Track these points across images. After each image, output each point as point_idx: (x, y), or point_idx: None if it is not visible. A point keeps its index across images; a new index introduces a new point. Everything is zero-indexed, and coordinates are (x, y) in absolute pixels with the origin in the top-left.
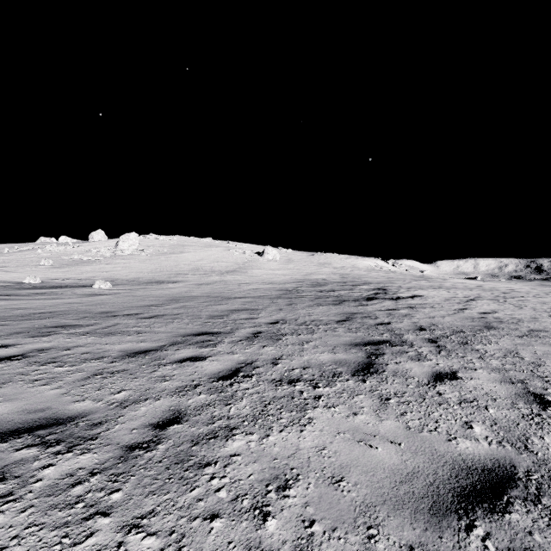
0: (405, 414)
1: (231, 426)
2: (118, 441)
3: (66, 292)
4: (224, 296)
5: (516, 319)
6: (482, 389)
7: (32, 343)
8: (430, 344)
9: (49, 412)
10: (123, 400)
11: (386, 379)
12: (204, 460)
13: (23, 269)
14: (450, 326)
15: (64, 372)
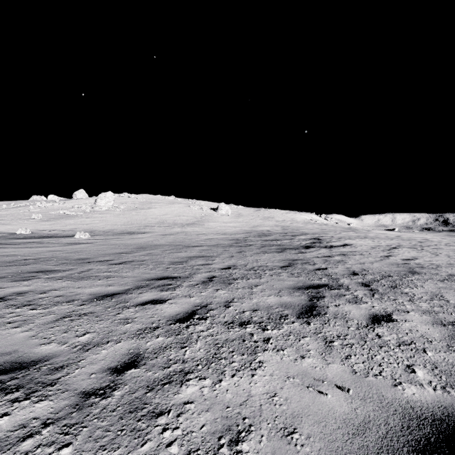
0: (350, 357)
1: (185, 370)
2: (76, 387)
3: (51, 241)
4: (184, 245)
5: (435, 265)
6: (417, 331)
7: (13, 287)
8: (363, 288)
9: (15, 356)
10: (86, 343)
11: (328, 321)
12: (157, 408)
13: (17, 222)
14: (379, 271)
15: (36, 314)
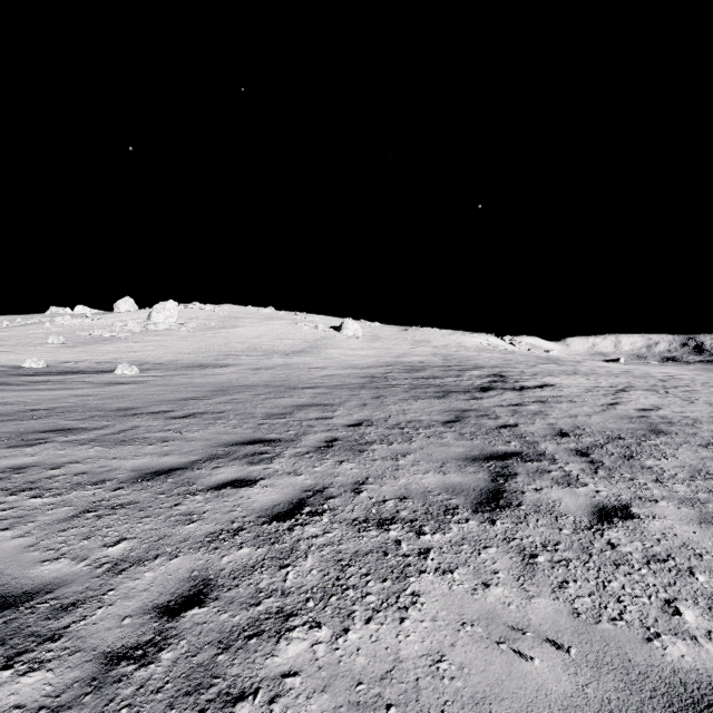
0: (566, 585)
1: (286, 611)
2: (95, 643)
3: (77, 380)
4: (288, 386)
5: (691, 419)
6: (675, 536)
7: (7, 458)
8: (579, 459)
9: None
10: (119, 559)
11: (525, 518)
12: (236, 685)
13: (25, 349)
14: (602, 430)
15: (40, 506)
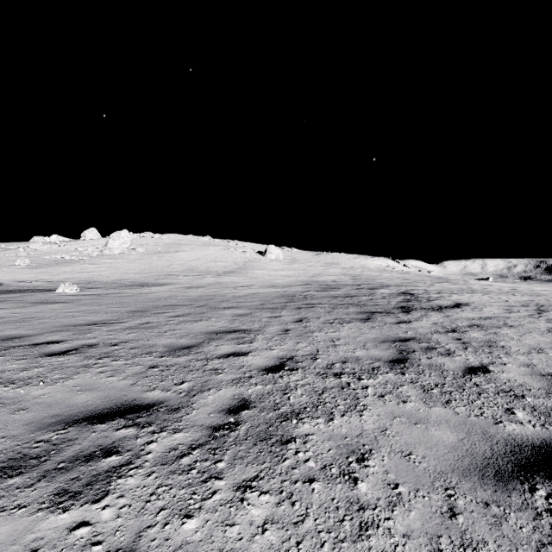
0: None
1: None
2: None
3: (13, 298)
4: (211, 305)
5: None
6: None
7: None
8: None
9: None
10: None
11: None
12: None
13: None
14: None
15: None
